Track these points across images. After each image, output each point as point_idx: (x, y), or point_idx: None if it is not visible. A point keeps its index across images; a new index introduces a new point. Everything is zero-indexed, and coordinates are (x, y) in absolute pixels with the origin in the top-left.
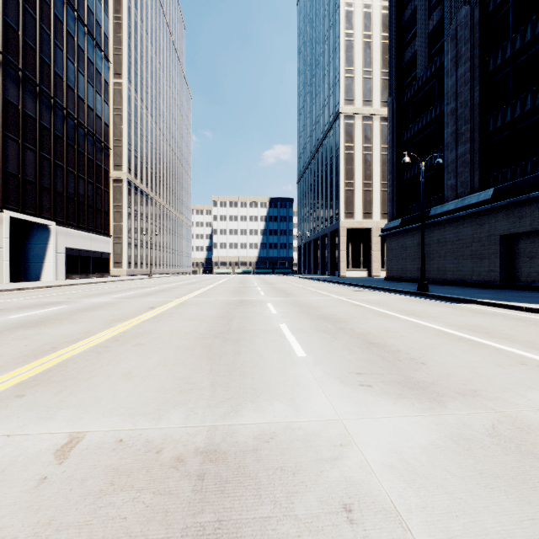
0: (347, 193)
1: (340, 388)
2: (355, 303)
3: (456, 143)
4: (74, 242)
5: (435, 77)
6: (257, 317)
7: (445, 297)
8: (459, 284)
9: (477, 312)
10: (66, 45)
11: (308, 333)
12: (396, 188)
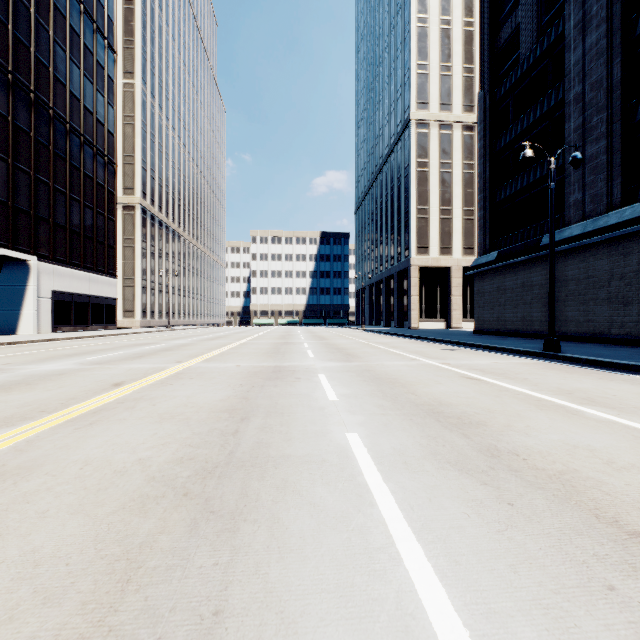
0: (420, 222)
1: None
2: (464, 374)
3: (582, 142)
4: (65, 284)
5: (548, 55)
6: (299, 409)
7: (599, 362)
8: (589, 339)
9: None
10: (52, 25)
11: (424, 477)
12: (489, 210)
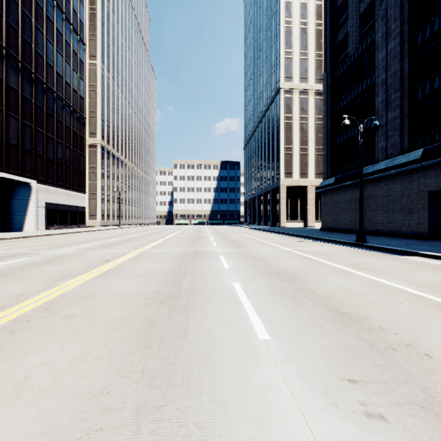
0: (286, 156)
1: (339, 426)
2: (303, 255)
3: (386, 110)
4: (53, 198)
5: (366, 53)
6: (209, 272)
7: (385, 249)
8: (389, 234)
9: (428, 267)
10: (45, 29)
11: (265, 297)
12: (330, 151)
